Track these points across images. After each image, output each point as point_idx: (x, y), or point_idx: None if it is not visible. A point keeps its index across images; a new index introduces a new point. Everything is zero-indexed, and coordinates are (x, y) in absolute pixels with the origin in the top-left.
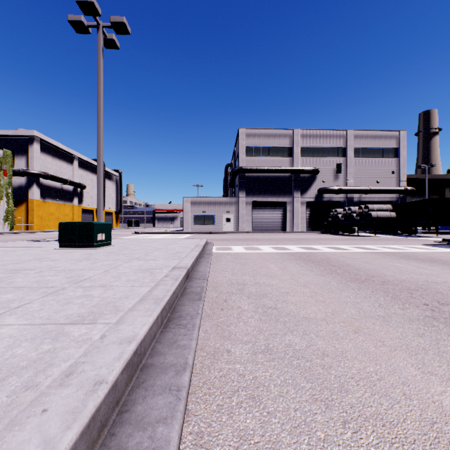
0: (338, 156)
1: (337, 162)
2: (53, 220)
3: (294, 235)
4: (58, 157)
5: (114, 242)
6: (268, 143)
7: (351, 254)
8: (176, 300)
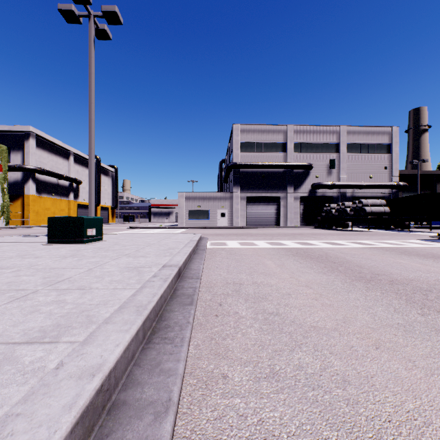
0: (331, 152)
1: (330, 157)
2: (49, 215)
3: (288, 230)
4: (53, 152)
5: (107, 237)
6: (262, 139)
7: (350, 249)
8: (164, 305)
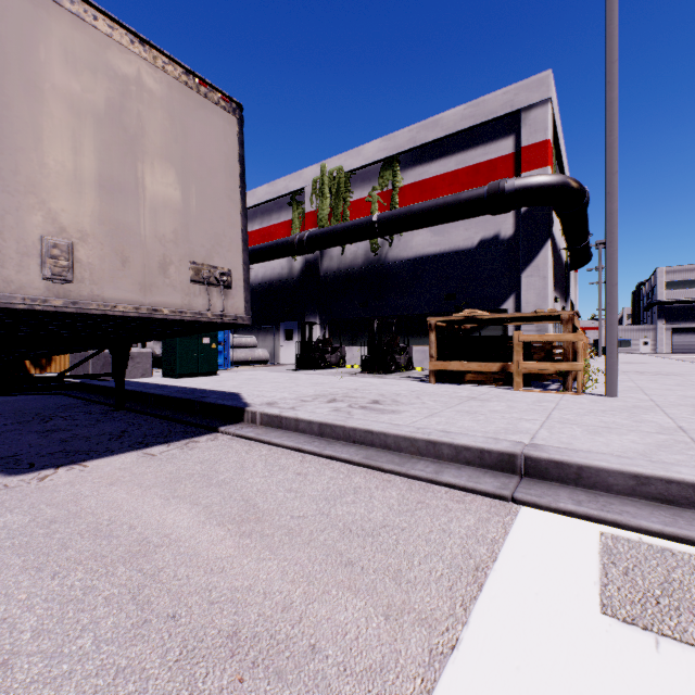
0: None
1: None
2: None
3: None
4: None
5: None
6: (691, 277)
7: None
8: None
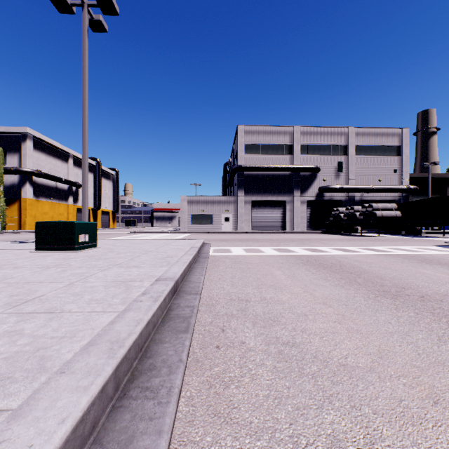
0: (339, 154)
1: (338, 160)
2: (47, 219)
3: (295, 235)
4: (52, 155)
5: (103, 243)
6: (268, 141)
7: (364, 257)
8: (152, 332)
